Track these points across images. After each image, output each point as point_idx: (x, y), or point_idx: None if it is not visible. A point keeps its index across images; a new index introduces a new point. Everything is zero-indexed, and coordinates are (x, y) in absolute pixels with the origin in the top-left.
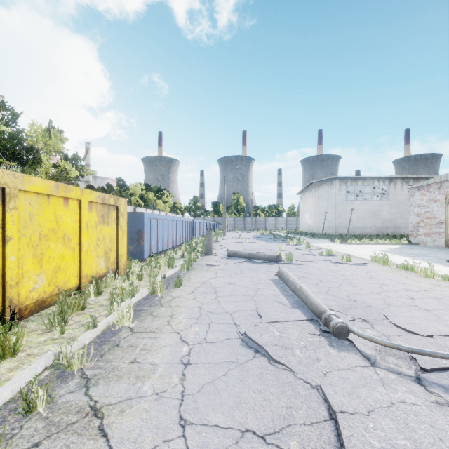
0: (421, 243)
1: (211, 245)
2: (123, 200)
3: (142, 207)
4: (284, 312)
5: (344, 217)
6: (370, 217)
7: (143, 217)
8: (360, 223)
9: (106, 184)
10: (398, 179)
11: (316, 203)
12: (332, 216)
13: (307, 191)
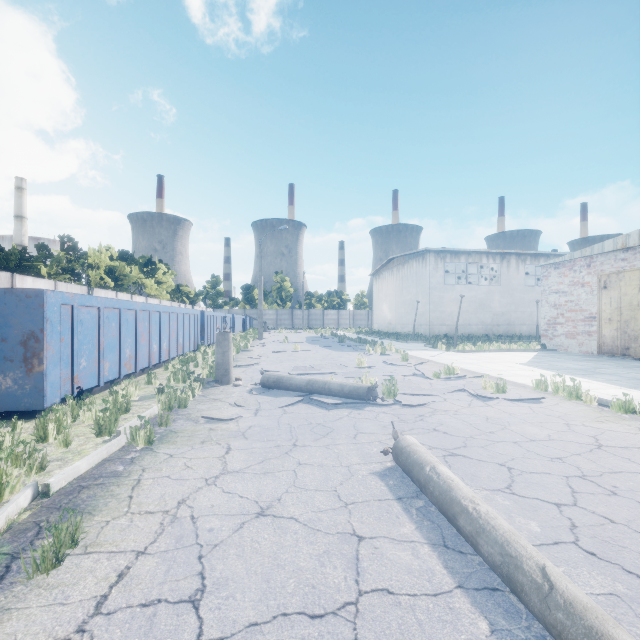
0: (561, 348)
1: (228, 364)
2: None
3: (111, 289)
4: None
5: (441, 310)
6: (477, 309)
7: (41, 303)
8: (463, 318)
9: (38, 246)
10: (512, 256)
11: (399, 288)
12: (425, 307)
13: (386, 270)
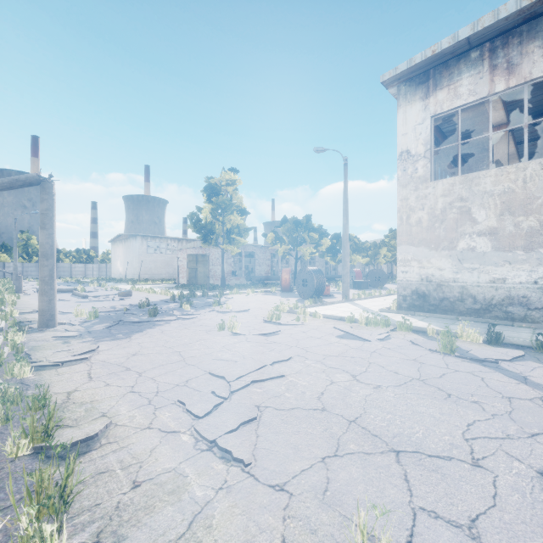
0: (181, 282)
1: (22, 286)
2: None
3: None
4: (72, 298)
5: (145, 266)
6: (165, 266)
7: None
8: (158, 271)
9: None
10: (184, 240)
11: (125, 252)
12: (137, 265)
13: (118, 240)
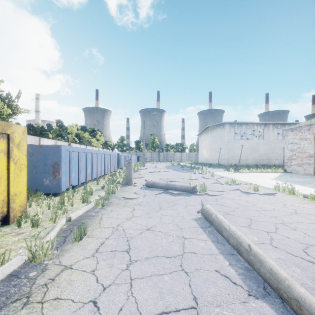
0: (294, 171)
1: (131, 176)
2: (19, 128)
3: (77, 143)
4: None
5: (232, 152)
6: (251, 152)
7: (59, 150)
8: (244, 156)
9: (47, 124)
10: (270, 125)
11: (211, 141)
12: (224, 151)
13: (205, 133)
